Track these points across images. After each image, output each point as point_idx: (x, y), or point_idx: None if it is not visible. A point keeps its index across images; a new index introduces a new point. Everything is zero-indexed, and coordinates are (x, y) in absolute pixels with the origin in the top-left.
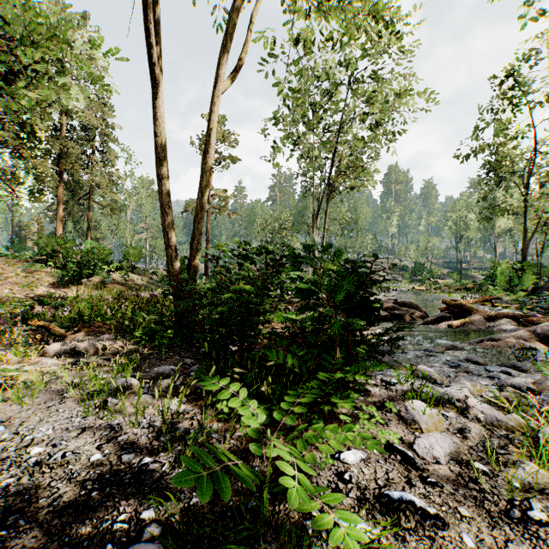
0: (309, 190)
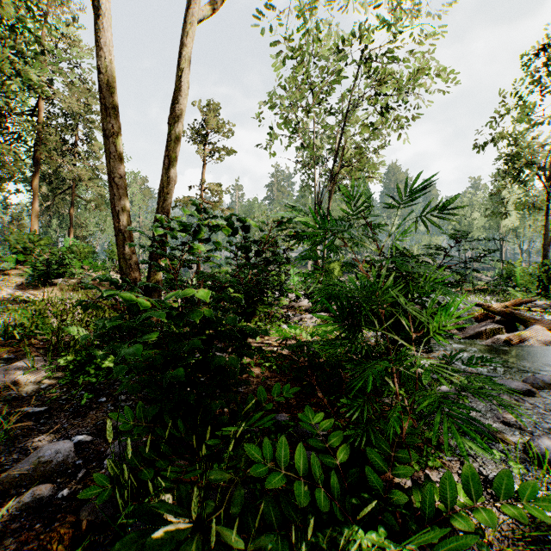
0: (309, 185)
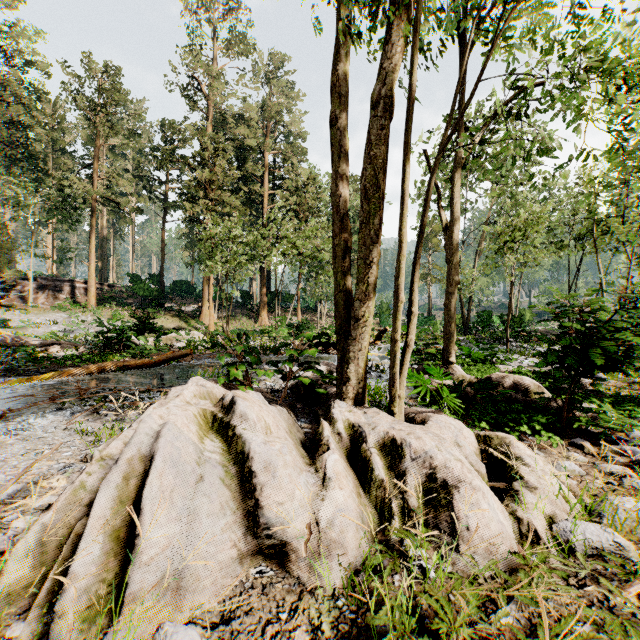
0: None
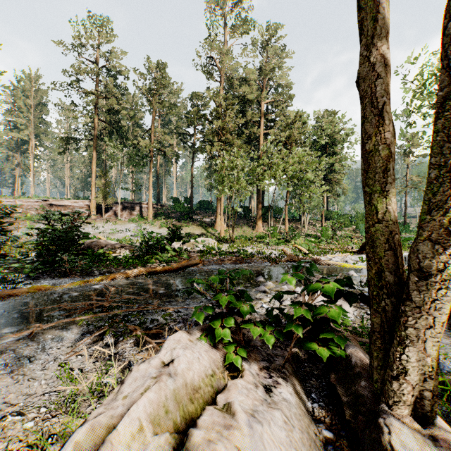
0: None
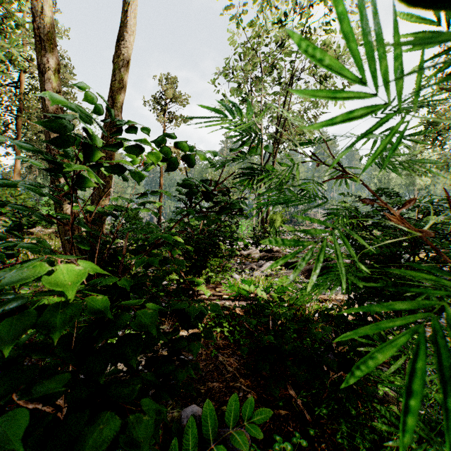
0: None
